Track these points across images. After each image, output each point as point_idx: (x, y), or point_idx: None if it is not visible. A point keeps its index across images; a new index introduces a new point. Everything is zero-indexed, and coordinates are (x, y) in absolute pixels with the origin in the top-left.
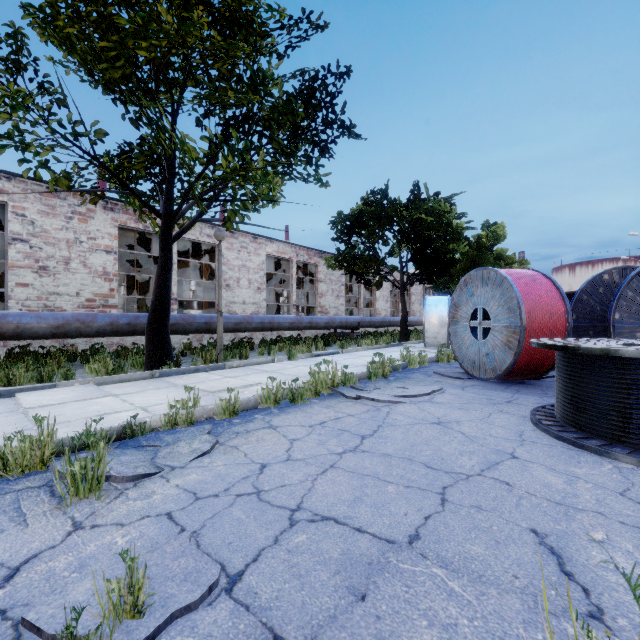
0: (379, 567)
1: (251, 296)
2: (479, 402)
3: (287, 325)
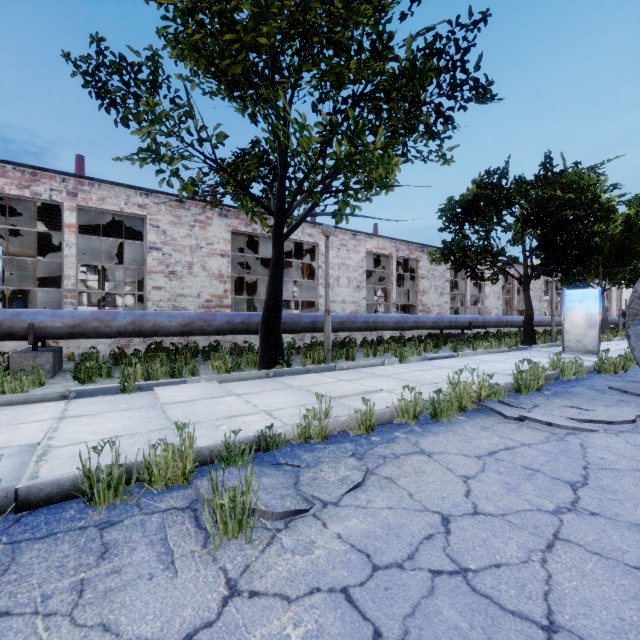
0: None
1: (350, 295)
2: None
3: (392, 325)
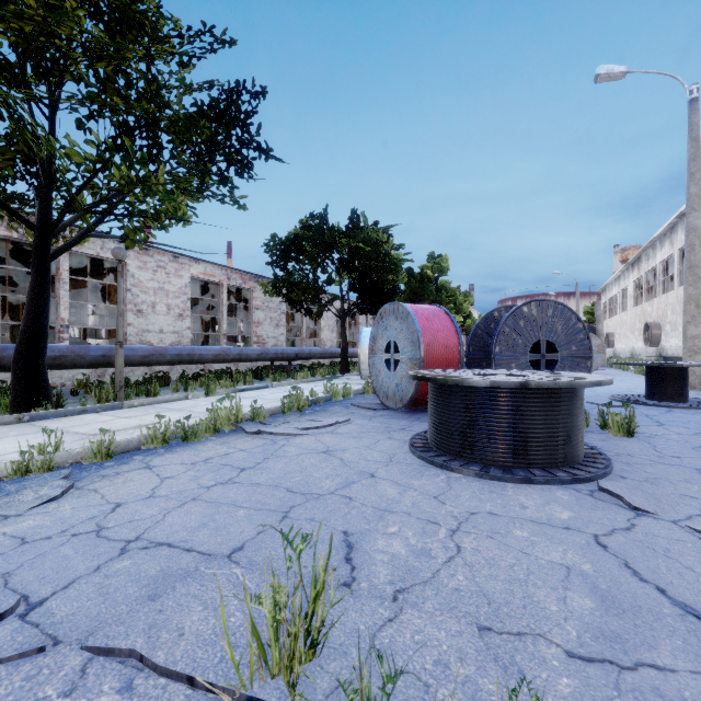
0: (185, 575)
1: (171, 324)
2: (376, 430)
3: (211, 357)
